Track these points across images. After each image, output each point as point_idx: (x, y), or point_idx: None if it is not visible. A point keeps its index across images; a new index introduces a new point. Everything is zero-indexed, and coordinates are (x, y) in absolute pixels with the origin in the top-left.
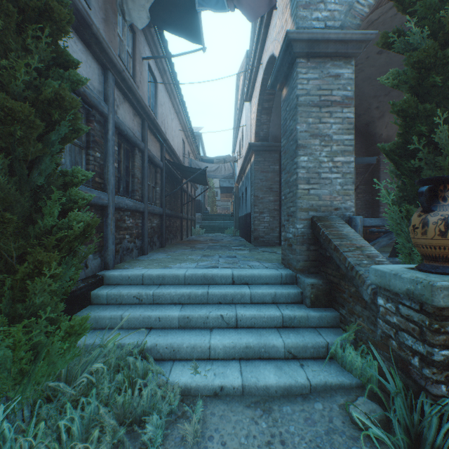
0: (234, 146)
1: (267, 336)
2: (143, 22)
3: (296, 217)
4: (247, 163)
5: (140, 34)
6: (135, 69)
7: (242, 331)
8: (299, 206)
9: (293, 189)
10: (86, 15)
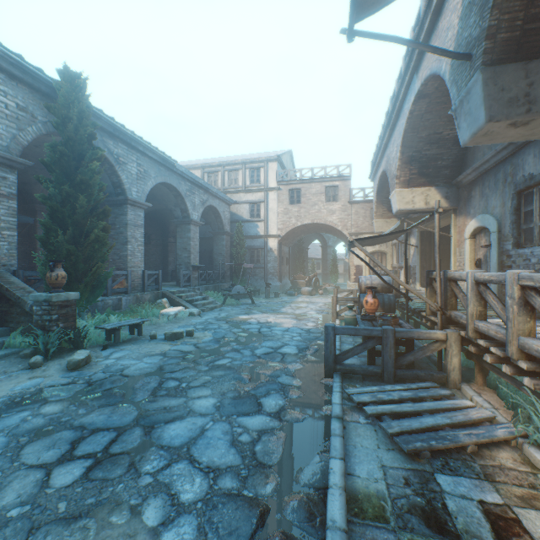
0: None
1: None
2: None
3: None
4: None
5: None
6: None
7: None
8: None
9: None
10: None
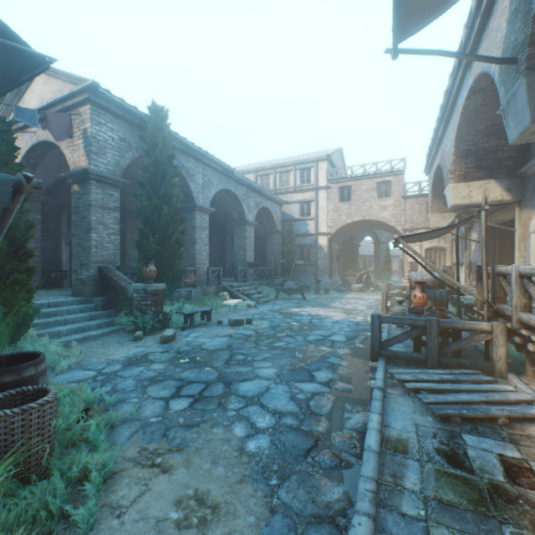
0: None
1: (87, 323)
2: None
3: (91, 266)
4: None
5: None
6: None
7: (71, 325)
8: (93, 260)
9: (88, 250)
10: None
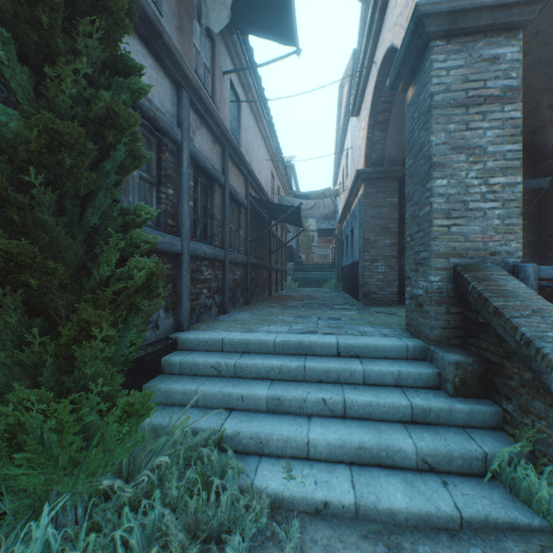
0: (336, 177)
1: (389, 434)
2: (223, 24)
3: (429, 265)
4: (353, 197)
5: (220, 44)
6: (214, 86)
7: (352, 423)
8: (434, 250)
9: (424, 226)
10: (156, 22)
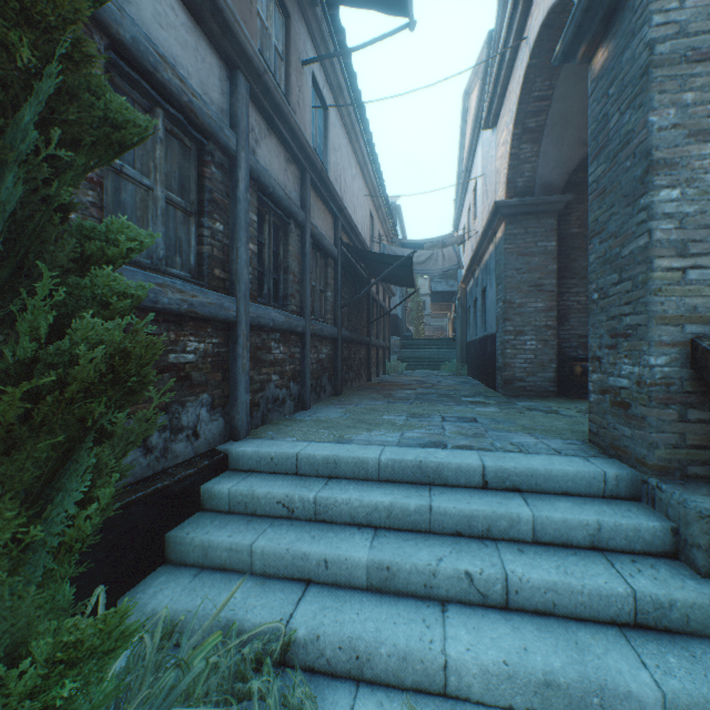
0: (457, 221)
1: (600, 654)
2: None
3: (647, 338)
4: (486, 243)
5: (298, 20)
6: (289, 80)
7: (523, 623)
8: (655, 312)
9: (635, 271)
10: None
